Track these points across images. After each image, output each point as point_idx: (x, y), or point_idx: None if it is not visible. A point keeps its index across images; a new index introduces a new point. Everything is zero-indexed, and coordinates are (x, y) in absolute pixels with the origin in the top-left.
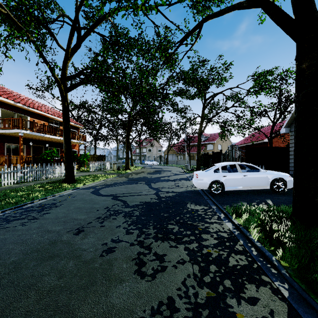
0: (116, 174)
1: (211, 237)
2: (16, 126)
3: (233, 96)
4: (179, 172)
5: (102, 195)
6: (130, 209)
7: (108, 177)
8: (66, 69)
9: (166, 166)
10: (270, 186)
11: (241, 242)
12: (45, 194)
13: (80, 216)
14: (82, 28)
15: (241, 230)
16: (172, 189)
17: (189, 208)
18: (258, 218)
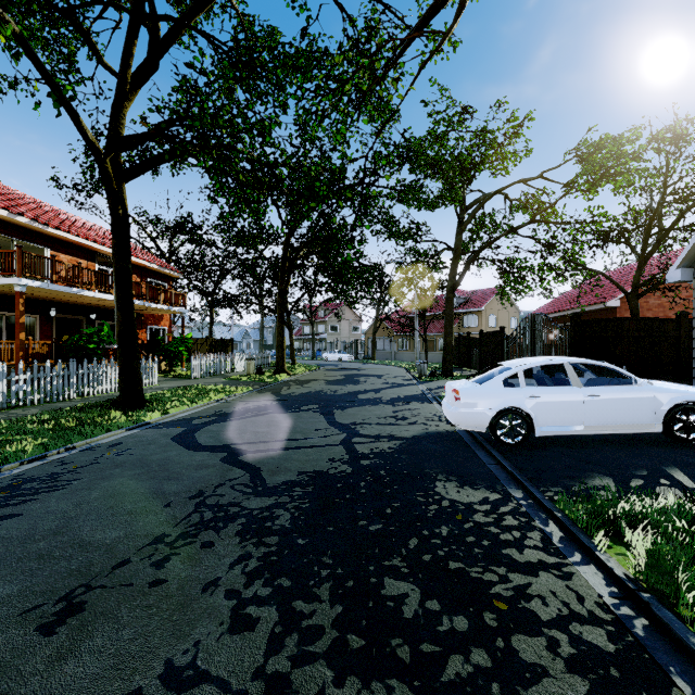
0: (251, 385)
1: (553, 657)
2: (9, 269)
3: (528, 201)
4: (401, 379)
5: (199, 446)
6: (267, 503)
7: (231, 393)
8: (121, 124)
9: (371, 365)
10: (662, 425)
11: (683, 692)
12: (47, 443)
13: (104, 533)
14: (160, 17)
15: (651, 613)
16: (387, 429)
17: (442, 498)
18: (690, 553)
